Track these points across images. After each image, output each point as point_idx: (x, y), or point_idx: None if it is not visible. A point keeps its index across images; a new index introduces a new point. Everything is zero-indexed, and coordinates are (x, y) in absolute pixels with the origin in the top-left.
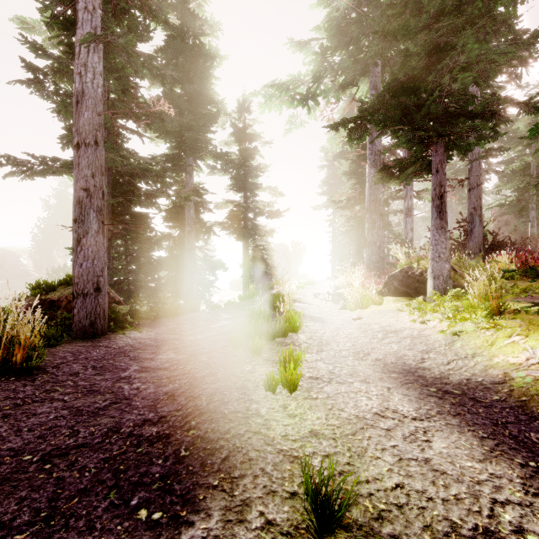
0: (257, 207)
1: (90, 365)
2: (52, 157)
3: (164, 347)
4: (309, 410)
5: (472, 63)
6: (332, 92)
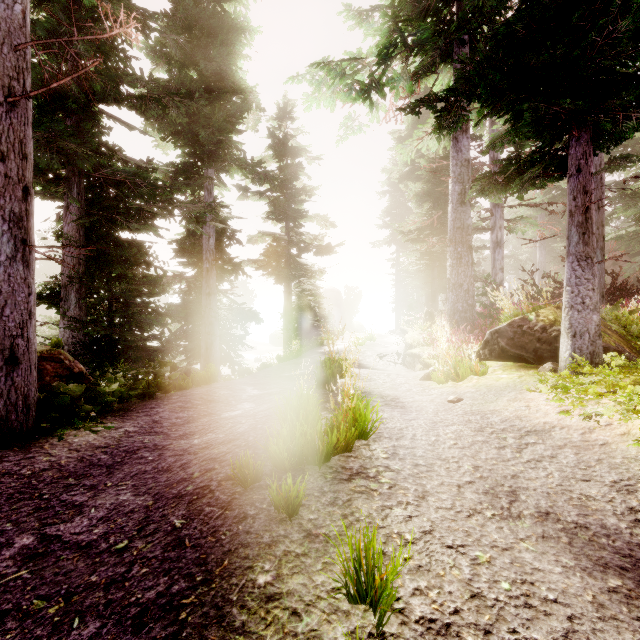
0: (302, 241)
1: None
2: None
3: (122, 470)
4: None
5: None
6: (402, 80)
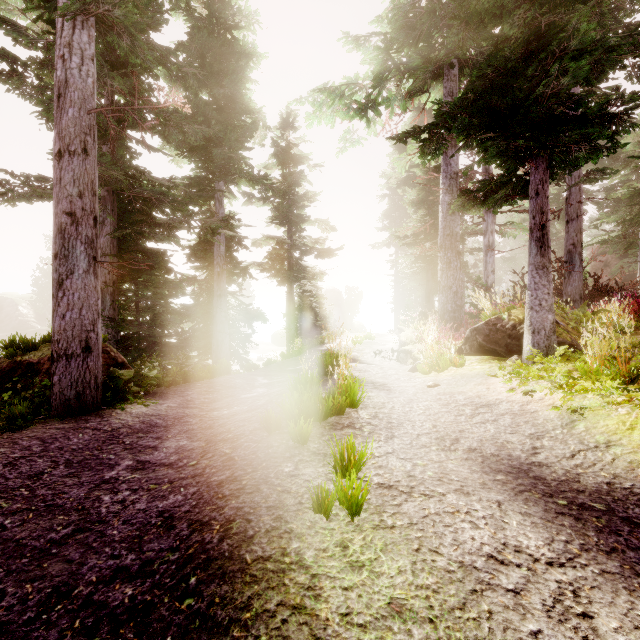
0: (304, 244)
1: (64, 458)
2: (37, 176)
3: (175, 428)
4: (383, 553)
5: (584, 52)
6: (397, 100)
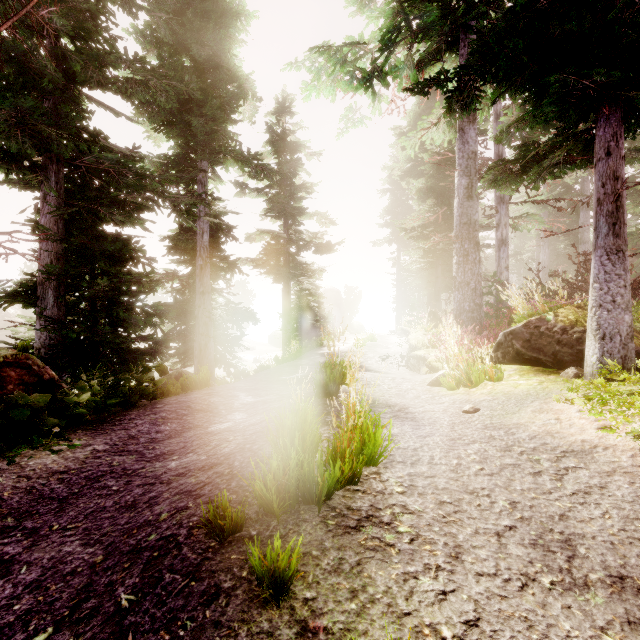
0: (301, 239)
1: None
2: None
3: (76, 505)
4: None
5: None
6: (406, 69)
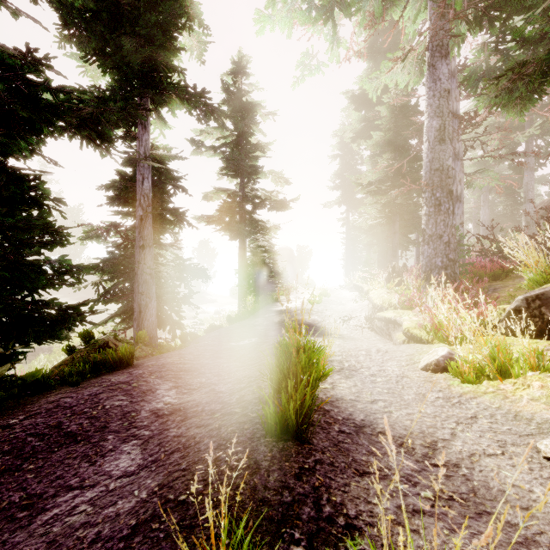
0: (256, 196)
1: None
2: None
3: None
4: None
5: None
6: None
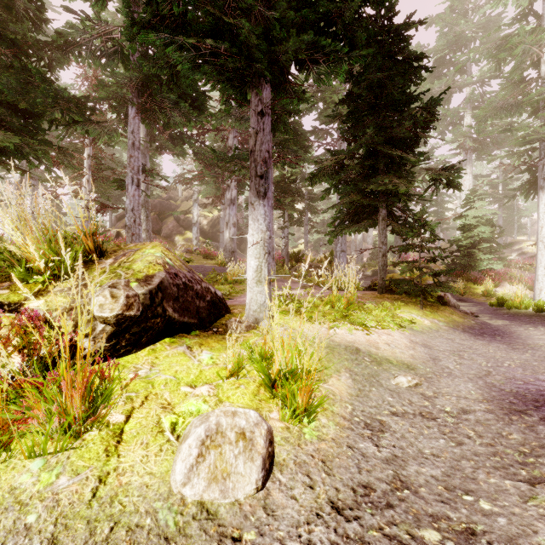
0: None
1: None
2: None
3: None
4: None
5: None
6: None
